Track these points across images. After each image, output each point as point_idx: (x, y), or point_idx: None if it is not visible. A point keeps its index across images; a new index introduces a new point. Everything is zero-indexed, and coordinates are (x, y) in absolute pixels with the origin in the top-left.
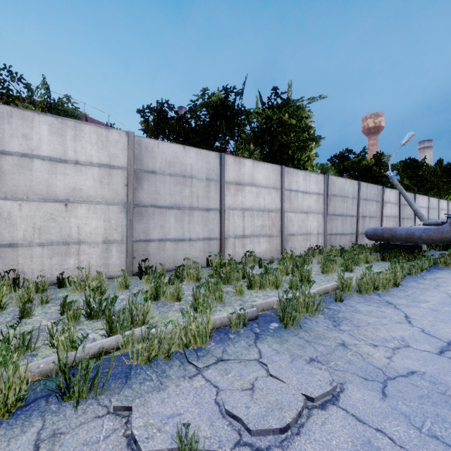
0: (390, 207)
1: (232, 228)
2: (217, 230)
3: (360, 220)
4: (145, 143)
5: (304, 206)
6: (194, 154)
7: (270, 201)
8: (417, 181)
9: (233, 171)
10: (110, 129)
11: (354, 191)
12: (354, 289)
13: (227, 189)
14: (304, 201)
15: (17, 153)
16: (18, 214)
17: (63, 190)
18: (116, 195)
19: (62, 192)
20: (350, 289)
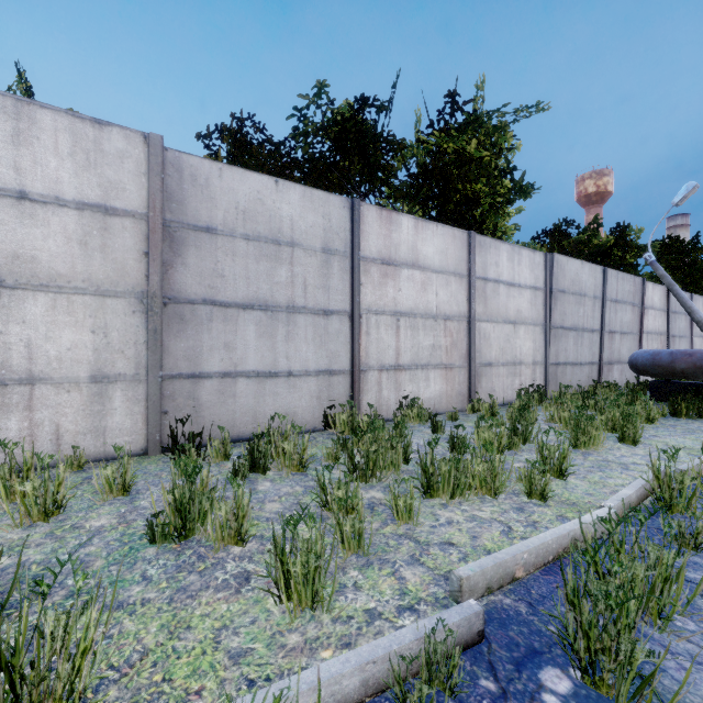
0: (654, 316)
1: (374, 351)
2: (345, 354)
3: (606, 338)
4: (191, 166)
5: (509, 310)
6: (298, 198)
7: (449, 298)
8: (684, 274)
9: (377, 237)
10: (105, 125)
11: (597, 285)
12: None
13: (366, 272)
14: (509, 302)
15: None
16: None
17: None
18: (122, 275)
19: None
20: (693, 503)
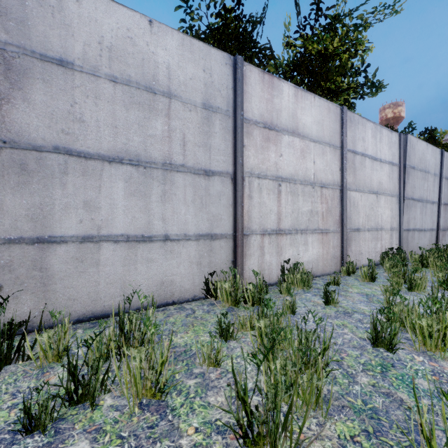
0: None
1: (257, 215)
2: (227, 217)
3: (441, 209)
4: None
5: (373, 181)
6: (176, 45)
7: (324, 167)
8: None
9: (259, 100)
10: None
11: (436, 164)
12: None
13: (248, 134)
14: (373, 174)
15: None
16: None
17: None
18: None
19: None
20: None
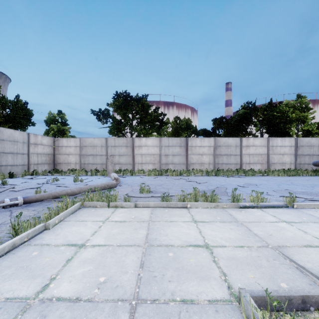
0: None
1: (244, 161)
2: (239, 161)
3: None
4: (218, 139)
5: (281, 152)
6: (231, 139)
7: (262, 151)
8: None
9: (245, 142)
10: (210, 138)
11: None
12: (270, 175)
13: (243, 148)
14: (281, 150)
15: (194, 146)
16: (194, 157)
17: (201, 152)
18: (211, 153)
19: (201, 153)
20: (269, 175)
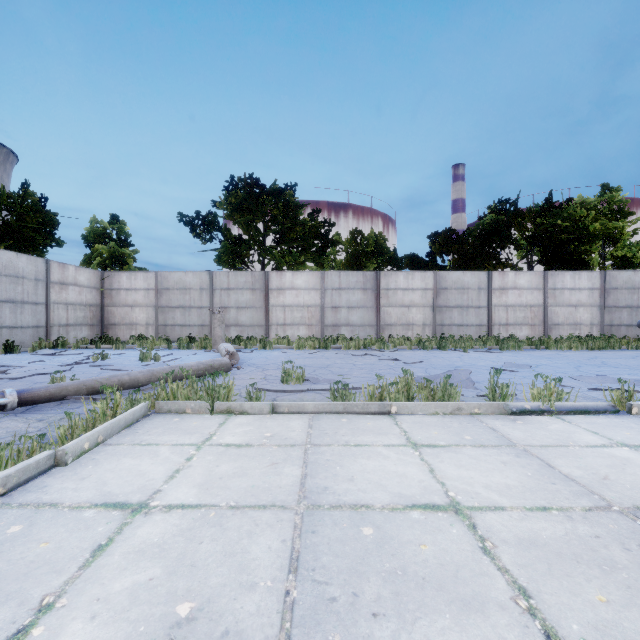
0: None
1: (497, 319)
2: (485, 320)
3: None
4: (441, 274)
5: (571, 300)
6: (470, 275)
7: (532, 299)
8: None
9: (498, 281)
10: (426, 272)
11: None
12: (552, 347)
13: (493, 293)
14: (571, 297)
15: (393, 289)
16: (393, 312)
17: (407, 302)
18: (428, 302)
19: (407, 302)
20: (551, 347)
